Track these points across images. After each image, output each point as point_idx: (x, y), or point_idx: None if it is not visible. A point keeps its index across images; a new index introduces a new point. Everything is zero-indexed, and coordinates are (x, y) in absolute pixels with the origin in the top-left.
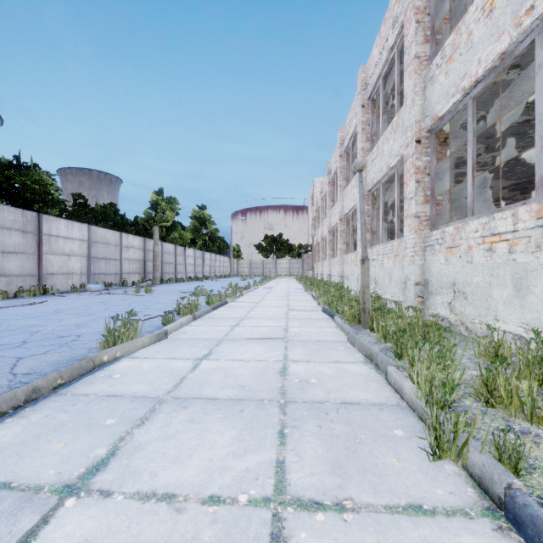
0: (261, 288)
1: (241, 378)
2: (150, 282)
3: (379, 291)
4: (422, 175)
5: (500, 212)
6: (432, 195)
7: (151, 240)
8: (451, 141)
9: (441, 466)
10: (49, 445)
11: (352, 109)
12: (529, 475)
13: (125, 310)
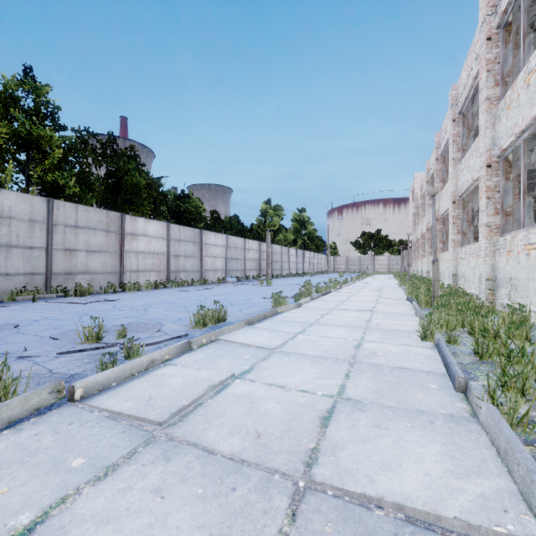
0: (358, 283)
1: (346, 321)
2: (265, 276)
3: (466, 286)
4: (493, 192)
5: (532, 229)
6: (501, 208)
7: (264, 243)
8: (533, 155)
9: (425, 342)
10: (282, 327)
11: (446, 118)
12: (460, 346)
13: (264, 294)
